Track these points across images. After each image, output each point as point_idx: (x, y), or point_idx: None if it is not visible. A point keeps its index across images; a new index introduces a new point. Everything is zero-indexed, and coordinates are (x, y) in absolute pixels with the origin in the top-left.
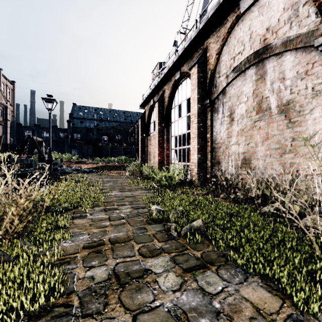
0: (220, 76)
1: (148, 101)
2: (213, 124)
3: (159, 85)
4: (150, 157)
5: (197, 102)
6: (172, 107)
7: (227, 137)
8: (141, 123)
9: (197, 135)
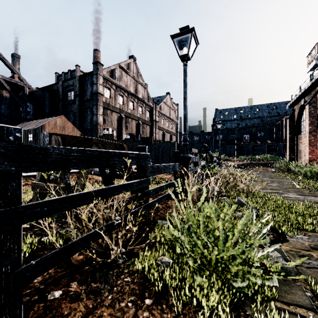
0: None
1: (297, 102)
2: None
3: (310, 87)
4: (301, 155)
5: None
6: None
7: None
8: (289, 122)
9: None
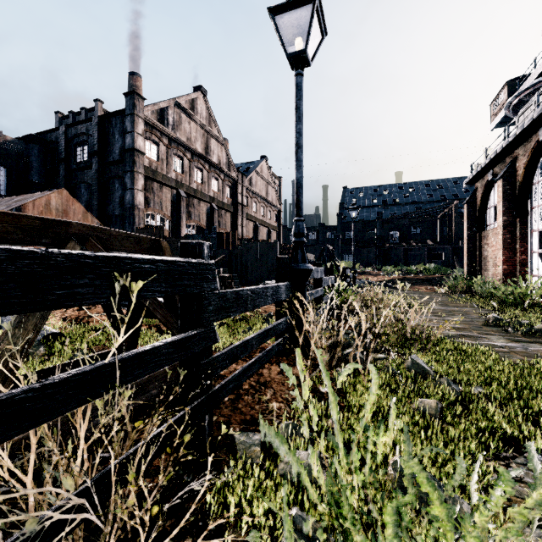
0: None
1: (481, 175)
2: None
3: (505, 151)
4: (487, 265)
5: None
6: (533, 182)
7: None
8: (467, 210)
9: None
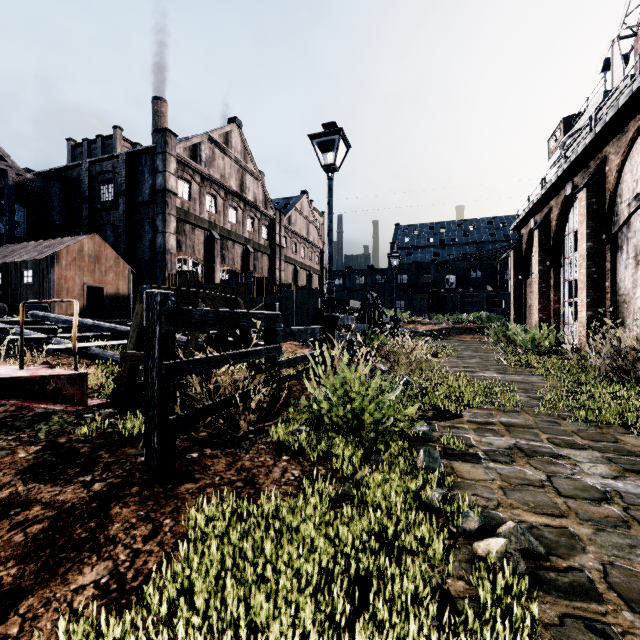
0: (622, 202)
1: (525, 222)
2: (615, 267)
3: (541, 202)
4: (530, 313)
5: (585, 240)
6: (565, 233)
7: (632, 286)
8: (513, 257)
9: (586, 285)
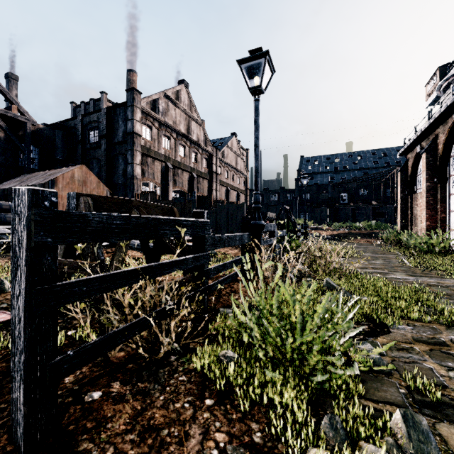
0: None
1: (411, 148)
2: None
3: (428, 129)
4: (416, 222)
5: None
6: (451, 155)
7: None
8: (400, 177)
9: None
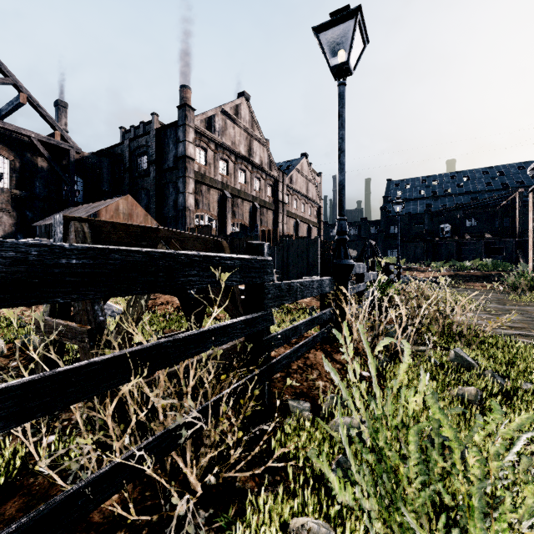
0: None
1: None
2: None
3: None
4: None
5: None
6: None
7: None
8: (532, 199)
9: None
